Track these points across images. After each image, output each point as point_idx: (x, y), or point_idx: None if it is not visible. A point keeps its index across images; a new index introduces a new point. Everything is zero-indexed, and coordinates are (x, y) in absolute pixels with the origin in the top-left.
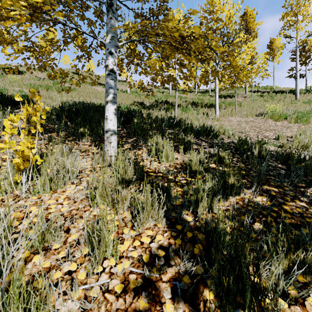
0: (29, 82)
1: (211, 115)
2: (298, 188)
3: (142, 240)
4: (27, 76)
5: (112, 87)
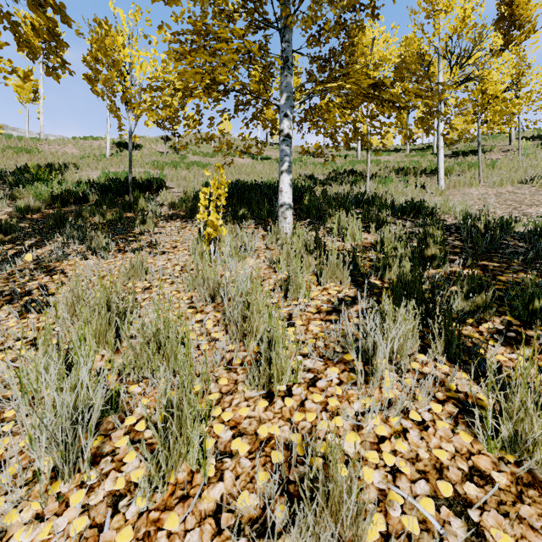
0: (150, 159)
1: (430, 188)
2: (533, 265)
3: (329, 292)
4: (144, 151)
5: (287, 155)
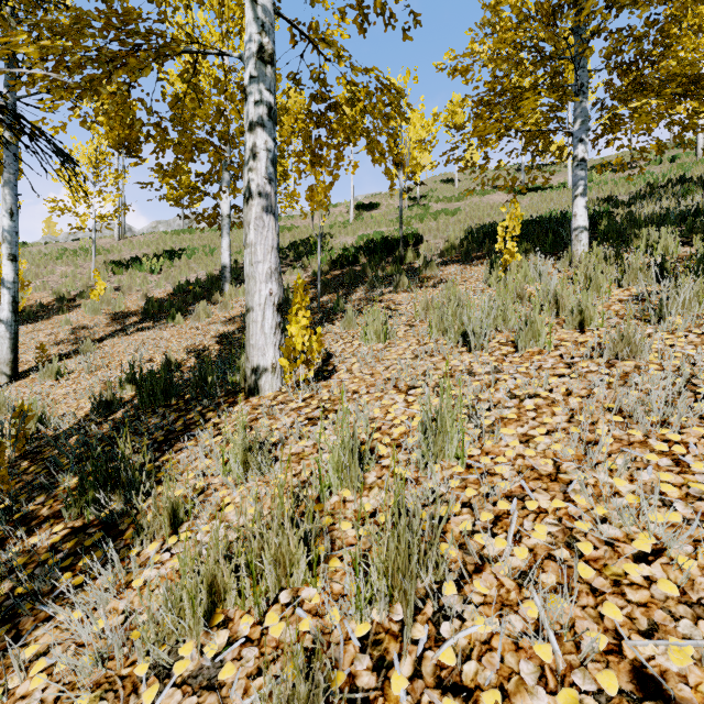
0: (392, 216)
1: None
2: None
3: (631, 291)
4: (382, 209)
5: (582, 178)
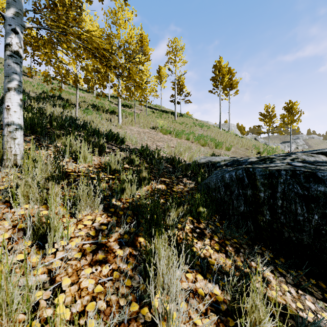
0: None
1: (114, 122)
2: (179, 179)
3: (85, 223)
4: None
5: (17, 73)
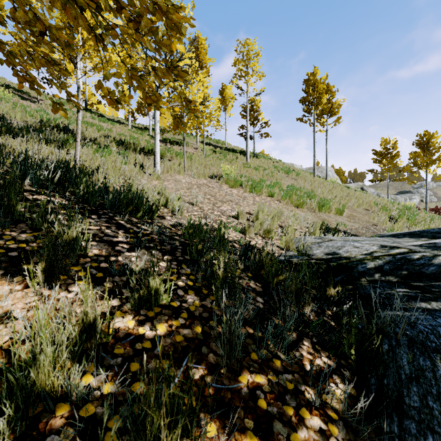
0: None
1: (149, 168)
2: (292, 353)
3: None
4: None
5: None
